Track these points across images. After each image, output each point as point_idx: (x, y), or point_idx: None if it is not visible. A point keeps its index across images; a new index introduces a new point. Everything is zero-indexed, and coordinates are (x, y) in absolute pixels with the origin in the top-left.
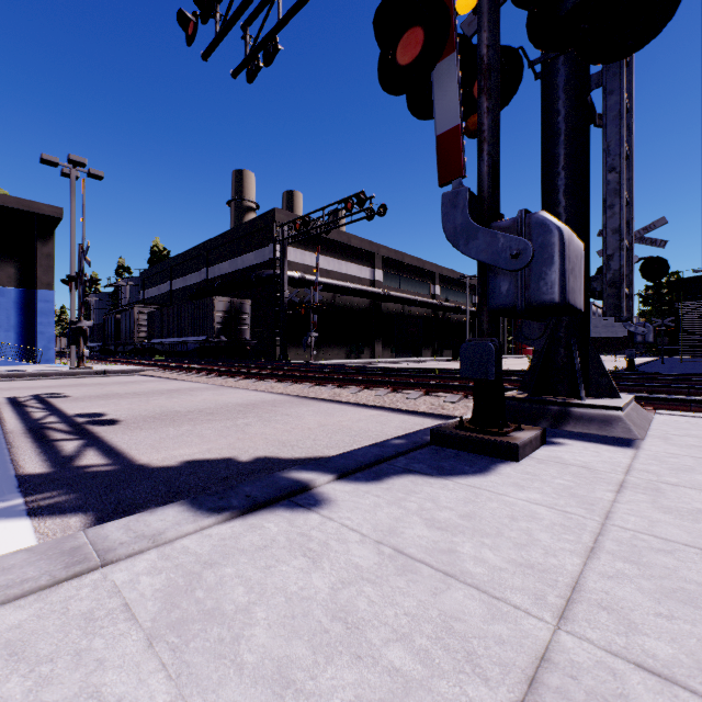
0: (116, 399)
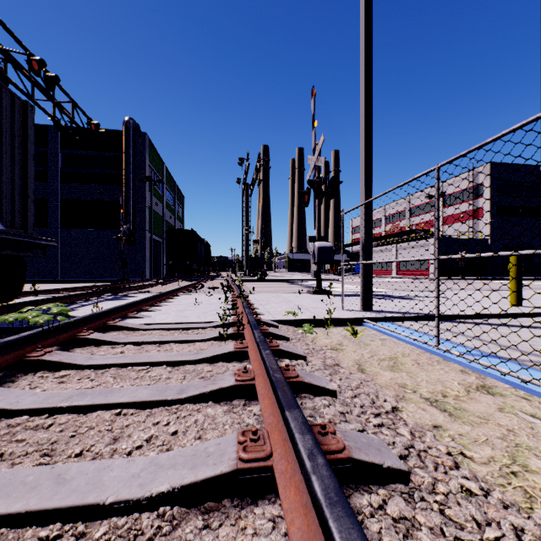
0: (287, 286)
